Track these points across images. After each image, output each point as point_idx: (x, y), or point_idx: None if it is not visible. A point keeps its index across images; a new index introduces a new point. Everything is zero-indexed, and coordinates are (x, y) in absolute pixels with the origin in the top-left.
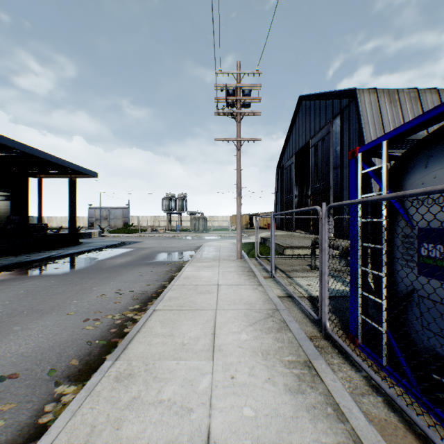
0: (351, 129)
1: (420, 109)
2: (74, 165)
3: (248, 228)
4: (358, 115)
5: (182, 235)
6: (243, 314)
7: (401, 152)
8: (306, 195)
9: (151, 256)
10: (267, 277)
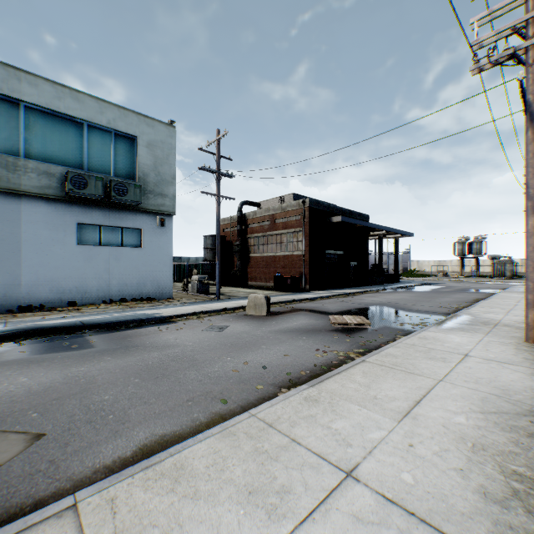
0: None
1: None
2: (404, 232)
3: None
4: None
5: (482, 280)
6: None
7: None
8: None
9: (464, 290)
10: None
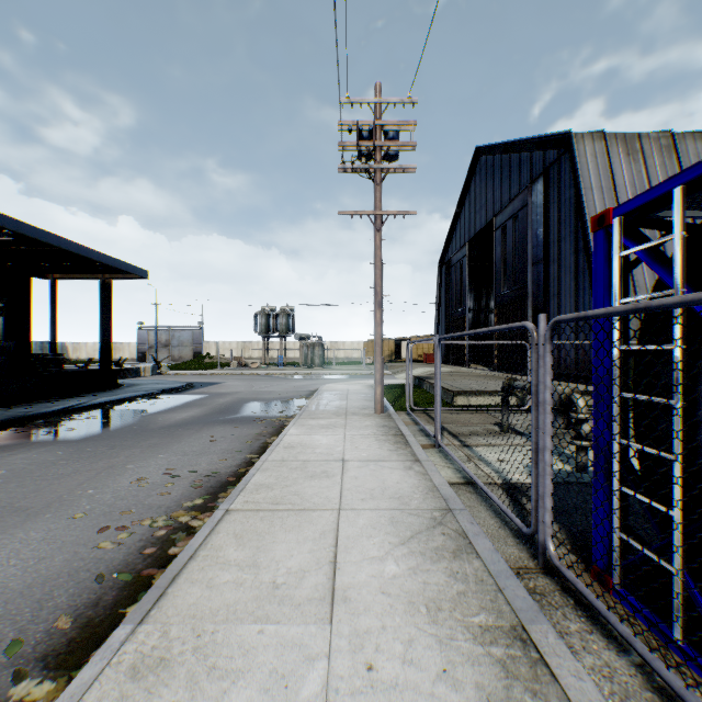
0: (562, 199)
1: (676, 166)
2: (107, 257)
3: (393, 361)
4: (574, 176)
5: (287, 372)
6: (388, 519)
7: (695, 217)
8: (487, 308)
9: (234, 407)
10: (428, 445)
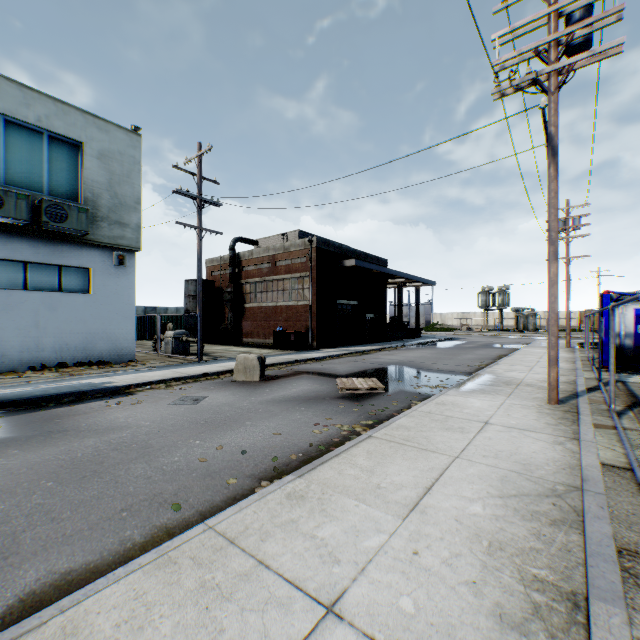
0: None
1: None
2: (425, 280)
3: None
4: None
5: (506, 334)
6: None
7: None
8: None
9: (488, 345)
10: (582, 353)
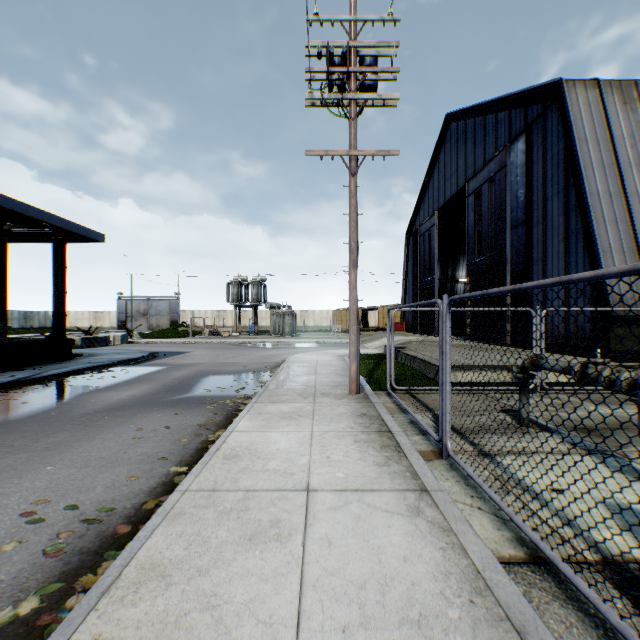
0: (548, 155)
1: None
2: (53, 217)
3: (361, 329)
4: (564, 128)
5: (257, 341)
6: None
7: None
8: (453, 278)
9: (187, 383)
10: (430, 453)
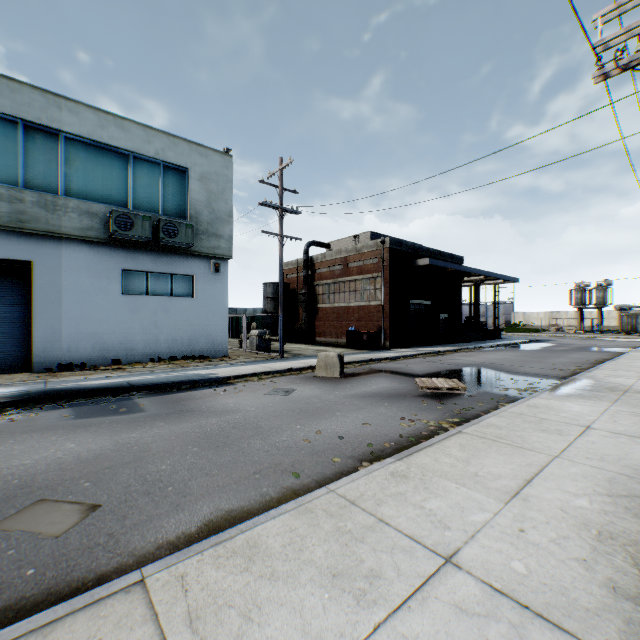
0: None
1: None
2: (506, 277)
3: None
4: None
5: (607, 337)
6: None
7: None
8: None
9: (584, 348)
10: None
